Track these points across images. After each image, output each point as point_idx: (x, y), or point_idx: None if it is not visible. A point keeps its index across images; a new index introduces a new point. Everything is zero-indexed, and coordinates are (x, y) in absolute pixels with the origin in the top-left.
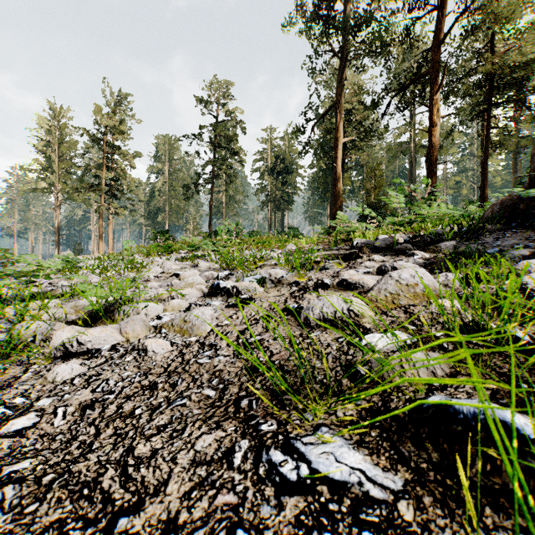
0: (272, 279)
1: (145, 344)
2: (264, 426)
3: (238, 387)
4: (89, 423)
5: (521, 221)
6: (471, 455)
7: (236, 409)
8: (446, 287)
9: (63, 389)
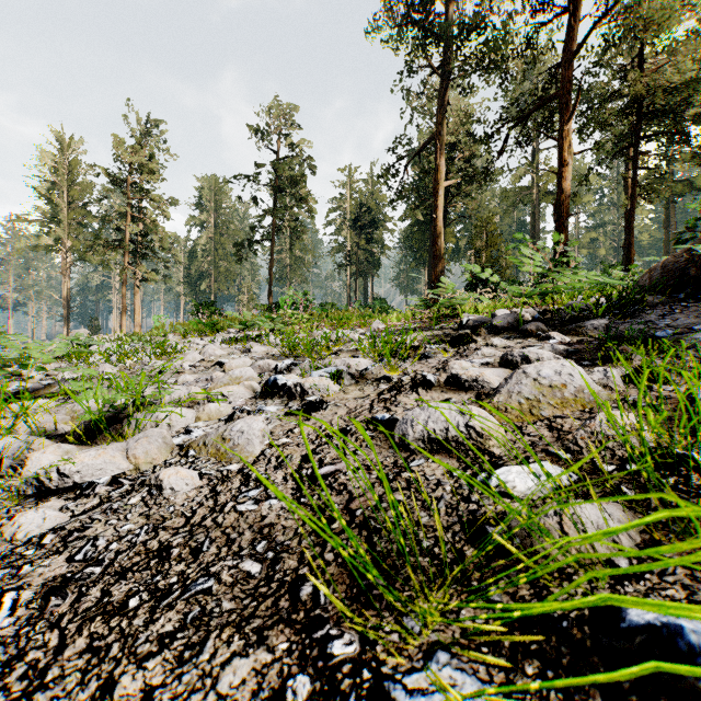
0: (352, 372)
1: (160, 478)
2: (338, 645)
3: (298, 557)
4: (51, 623)
5: (692, 292)
6: None
7: (292, 603)
8: (606, 389)
9: (25, 554)
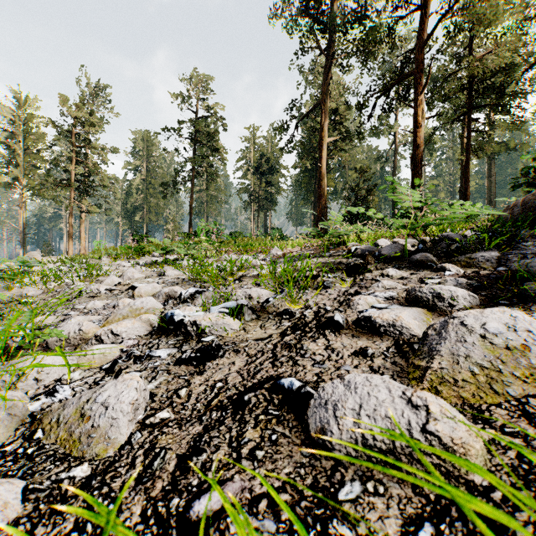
0: (254, 305)
1: None
2: None
3: None
4: None
5: None
6: None
7: None
8: None
9: None
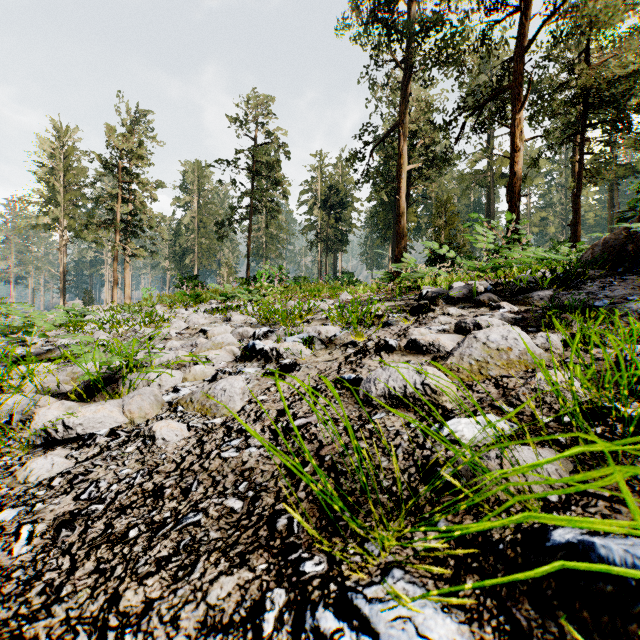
0: (323, 338)
1: (153, 429)
2: (309, 565)
3: (274, 496)
4: (63, 550)
5: (629, 266)
6: (631, 634)
7: (269, 532)
8: (548, 352)
9: (37, 494)
